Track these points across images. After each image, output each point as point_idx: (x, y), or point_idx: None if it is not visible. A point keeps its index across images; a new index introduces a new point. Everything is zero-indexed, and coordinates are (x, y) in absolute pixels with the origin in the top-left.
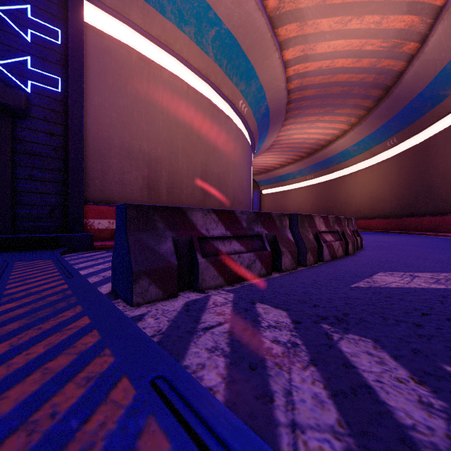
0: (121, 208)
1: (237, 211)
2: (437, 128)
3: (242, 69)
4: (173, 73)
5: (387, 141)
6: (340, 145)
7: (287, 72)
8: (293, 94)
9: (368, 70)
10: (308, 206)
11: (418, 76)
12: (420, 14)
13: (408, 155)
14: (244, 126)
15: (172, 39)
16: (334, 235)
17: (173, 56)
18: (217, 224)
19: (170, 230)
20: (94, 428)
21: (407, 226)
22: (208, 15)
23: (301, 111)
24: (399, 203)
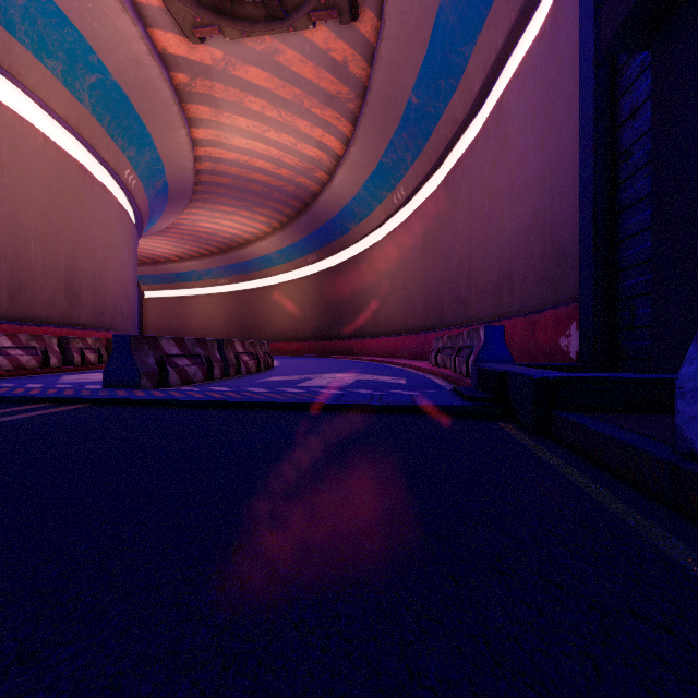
0: (123, 337)
1: (186, 338)
2: (346, 255)
3: (134, 132)
4: (21, 116)
5: (308, 257)
6: (261, 248)
7: (197, 151)
8: (203, 176)
9: (287, 180)
10: (220, 321)
11: (330, 204)
12: (327, 153)
13: (325, 276)
14: (128, 201)
15: (23, 69)
16: (250, 355)
17: (20, 88)
18: (174, 347)
19: (151, 351)
20: (192, 393)
21: (324, 350)
22: (88, 57)
23: (213, 197)
24: (318, 325)
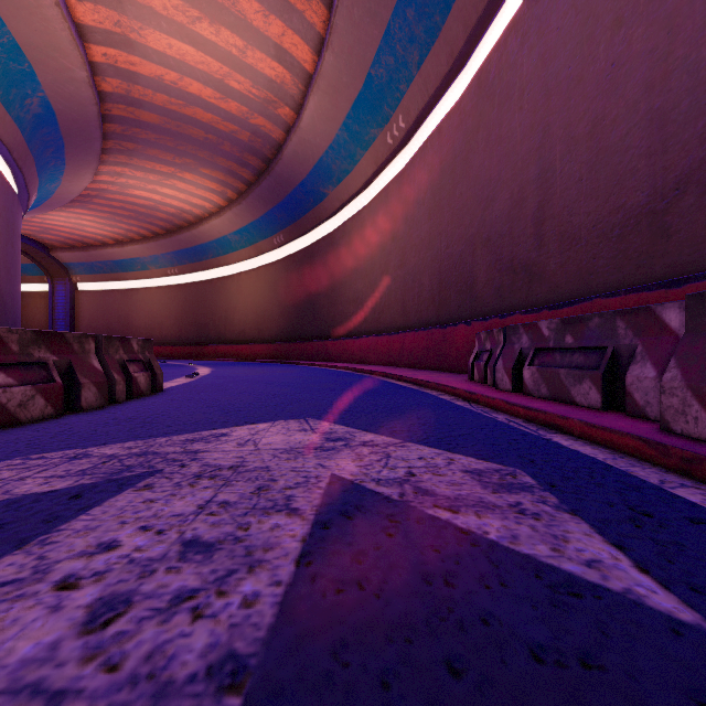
0: None
1: None
2: (321, 233)
3: None
4: None
5: (274, 238)
6: (215, 228)
7: (91, 52)
8: (114, 106)
9: (239, 121)
10: (170, 319)
11: (298, 158)
12: (291, 71)
13: (295, 261)
14: None
15: None
16: (24, 371)
17: None
18: None
19: None
20: None
21: (294, 354)
22: None
23: (140, 148)
24: (287, 323)
